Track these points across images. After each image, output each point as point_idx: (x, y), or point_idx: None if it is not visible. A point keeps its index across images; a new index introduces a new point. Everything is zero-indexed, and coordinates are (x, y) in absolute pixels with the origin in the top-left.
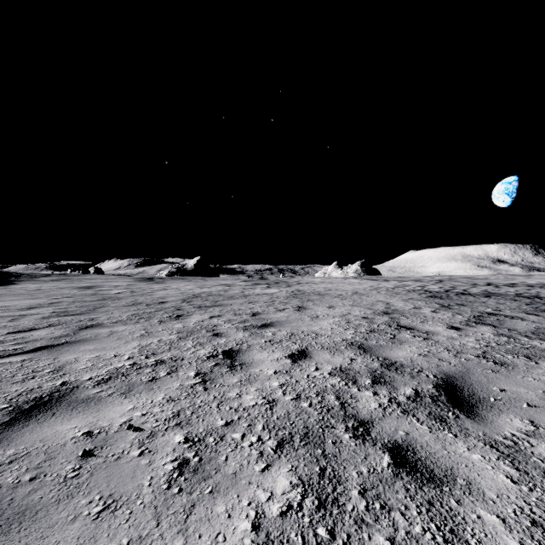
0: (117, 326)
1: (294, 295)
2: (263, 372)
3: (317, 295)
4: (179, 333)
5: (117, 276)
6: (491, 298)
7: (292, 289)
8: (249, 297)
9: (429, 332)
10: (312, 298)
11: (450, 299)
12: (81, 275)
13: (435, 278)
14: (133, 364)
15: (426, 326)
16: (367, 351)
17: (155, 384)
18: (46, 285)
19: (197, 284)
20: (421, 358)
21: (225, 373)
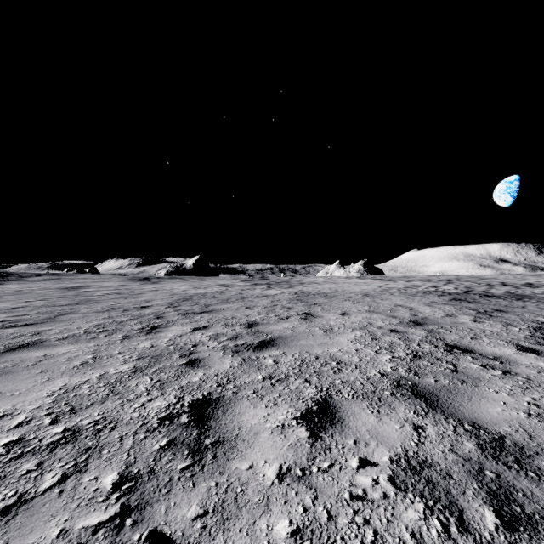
0: (61, 346)
1: (298, 298)
2: (256, 474)
3: (324, 298)
4: (139, 359)
5: (113, 275)
6: (526, 301)
7: (295, 290)
8: (247, 300)
9: (500, 358)
10: (320, 301)
11: (479, 303)
12: (74, 275)
13: (442, 278)
14: (15, 441)
15: (486, 346)
16: (432, 403)
17: (4, 529)
18: (32, 286)
19: (193, 285)
20: (541, 426)
21: (177, 477)
